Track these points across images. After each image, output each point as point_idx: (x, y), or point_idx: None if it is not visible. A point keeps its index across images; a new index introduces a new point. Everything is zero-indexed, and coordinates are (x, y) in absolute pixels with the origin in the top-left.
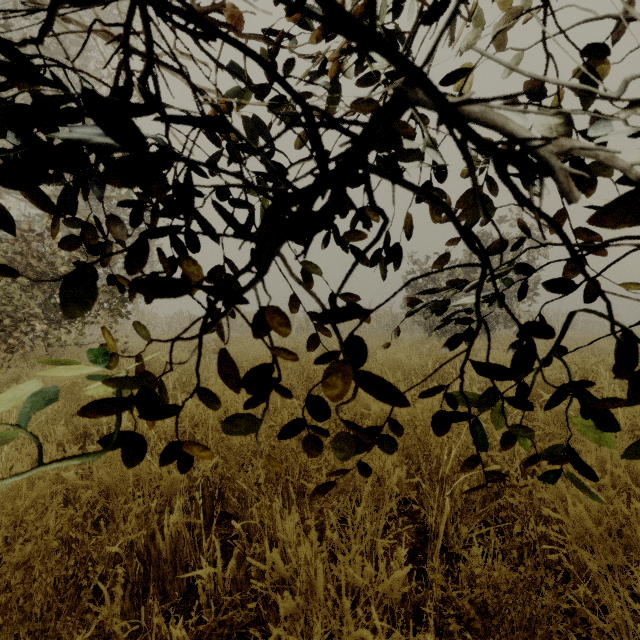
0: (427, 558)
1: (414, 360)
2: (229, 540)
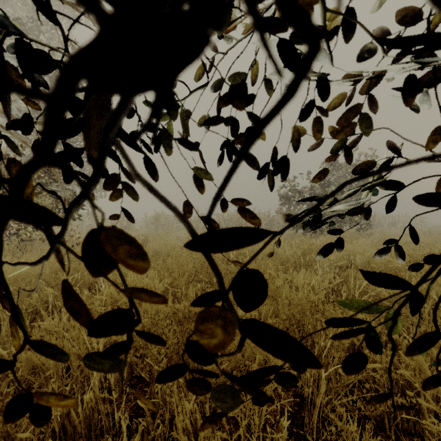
0: (304, 422)
1: (287, 251)
2: None
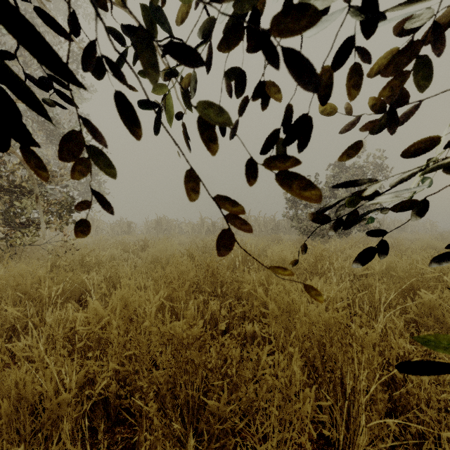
0: None
1: (297, 257)
2: (130, 447)
